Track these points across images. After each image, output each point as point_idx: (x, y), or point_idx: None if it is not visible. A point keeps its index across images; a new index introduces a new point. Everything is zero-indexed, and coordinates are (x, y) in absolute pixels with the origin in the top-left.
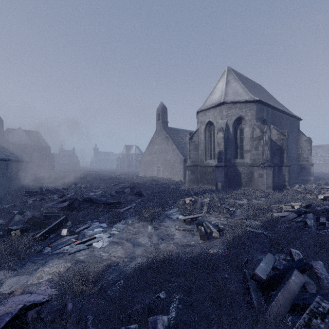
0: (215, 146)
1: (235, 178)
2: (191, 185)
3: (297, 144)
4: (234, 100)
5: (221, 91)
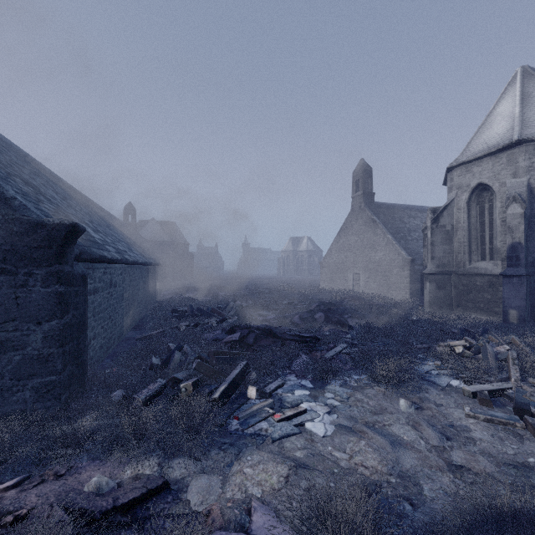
0: (494, 234)
1: None
2: (436, 311)
3: None
4: None
5: (511, 119)
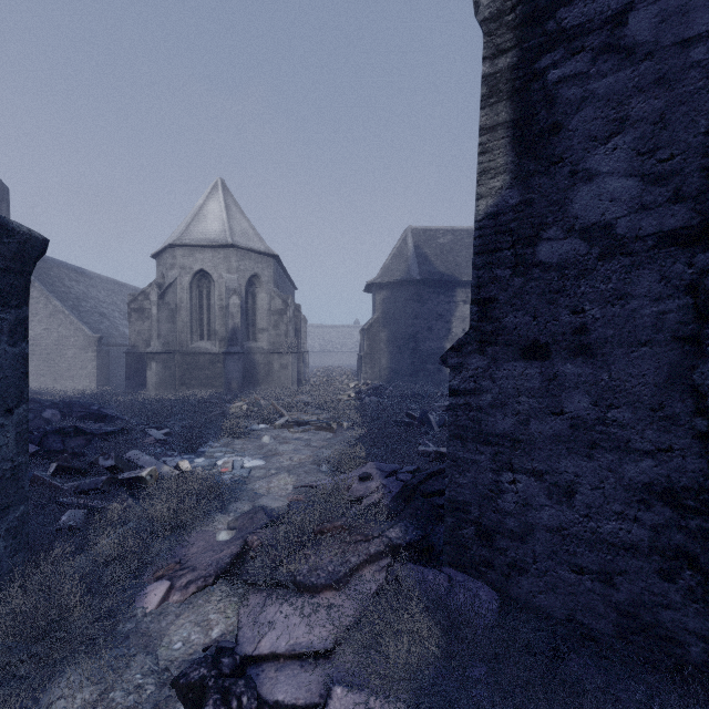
0: (213, 318)
1: (250, 373)
2: (163, 393)
3: None
4: (248, 246)
5: (222, 222)
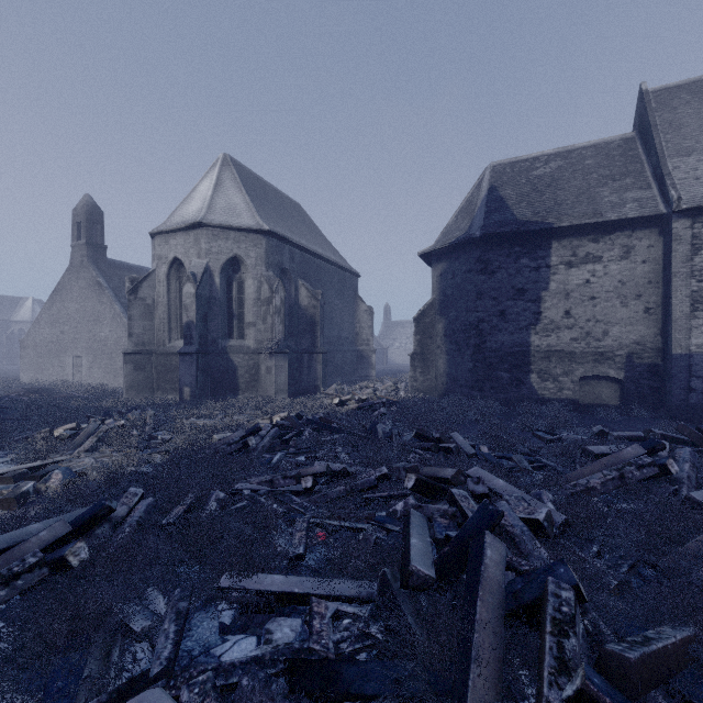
0: None
1: (226, 377)
2: (135, 397)
3: (353, 317)
4: (223, 223)
5: (204, 200)
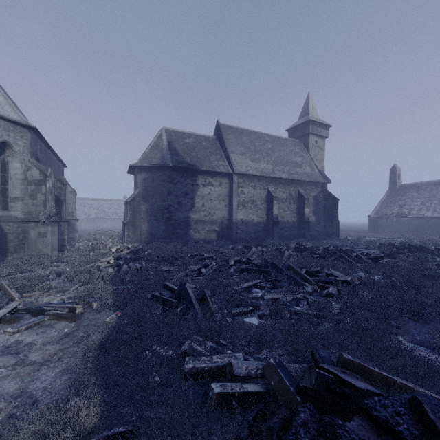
0: None
1: None
2: None
3: None
4: None
5: None
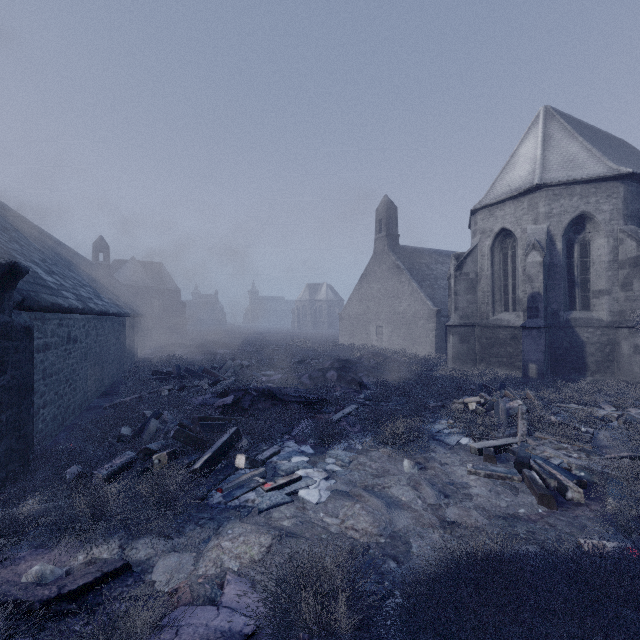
0: (517, 283)
1: (570, 354)
2: (460, 367)
3: None
4: (566, 178)
5: (532, 161)
